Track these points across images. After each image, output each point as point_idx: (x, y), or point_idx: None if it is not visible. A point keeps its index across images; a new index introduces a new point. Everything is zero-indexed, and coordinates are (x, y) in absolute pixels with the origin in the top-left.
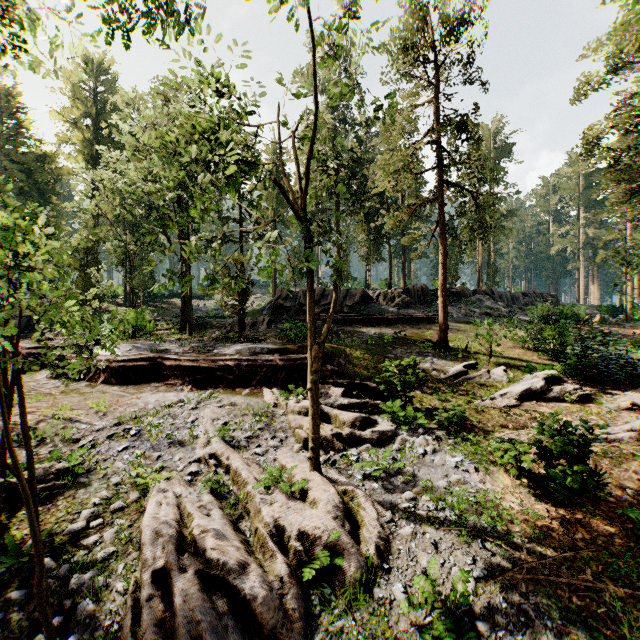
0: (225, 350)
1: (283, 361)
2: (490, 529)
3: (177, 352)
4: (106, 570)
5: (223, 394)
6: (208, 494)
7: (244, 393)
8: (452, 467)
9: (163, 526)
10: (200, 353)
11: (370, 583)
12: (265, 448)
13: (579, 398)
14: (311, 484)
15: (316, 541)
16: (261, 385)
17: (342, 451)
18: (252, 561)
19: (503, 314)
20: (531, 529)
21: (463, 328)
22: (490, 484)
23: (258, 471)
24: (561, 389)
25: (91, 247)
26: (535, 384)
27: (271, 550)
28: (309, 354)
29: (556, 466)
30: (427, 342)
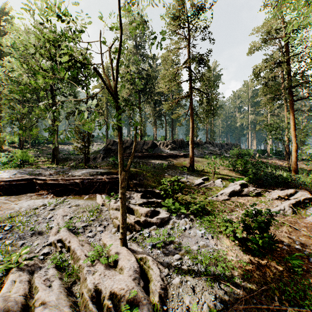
0: (75, 173)
1: (108, 179)
2: (222, 275)
3: (46, 175)
4: None
5: (72, 199)
6: (53, 269)
7: (85, 198)
8: (200, 237)
9: (11, 303)
10: (60, 175)
11: None
12: (94, 232)
13: (256, 194)
14: (120, 255)
15: (121, 298)
16: (95, 193)
17: (140, 231)
18: None
19: (218, 153)
20: (244, 273)
21: (200, 160)
22: (220, 245)
23: (88, 249)
24: (247, 190)
25: None
26: (236, 188)
27: (90, 310)
28: (120, 177)
29: (252, 233)
30: (184, 167)
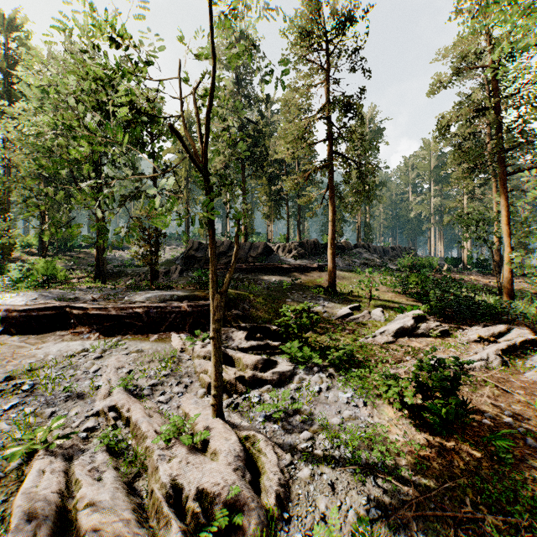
0: (136, 297)
1: (191, 307)
2: (380, 464)
3: (86, 300)
4: None
5: (131, 341)
6: (103, 453)
7: (152, 339)
8: (344, 403)
9: (39, 504)
10: (110, 301)
11: None
12: (169, 395)
13: (440, 333)
14: (213, 432)
15: (215, 499)
16: (170, 330)
17: (245, 393)
18: (143, 533)
19: (377, 264)
20: (416, 461)
21: (347, 276)
22: (377, 417)
23: (159, 422)
24: (426, 326)
25: None
26: (407, 323)
27: (166, 516)
28: (212, 303)
29: (431, 398)
30: (319, 288)
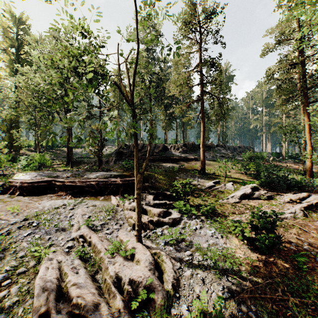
0: (90, 176)
1: (122, 181)
2: (230, 269)
3: (63, 177)
4: (11, 313)
5: (89, 200)
6: (78, 259)
7: (100, 199)
8: (210, 236)
9: (48, 283)
10: (76, 177)
11: (169, 306)
12: (111, 230)
13: (267, 197)
14: (136, 250)
15: (139, 284)
16: (110, 194)
17: (153, 230)
18: (102, 300)
19: (230, 156)
20: (250, 268)
21: (212, 163)
22: (229, 244)
23: (107, 244)
24: (259, 193)
25: (14, 119)
26: (247, 191)
27: (113, 292)
28: (135, 179)
29: (260, 233)
30: (195, 170)
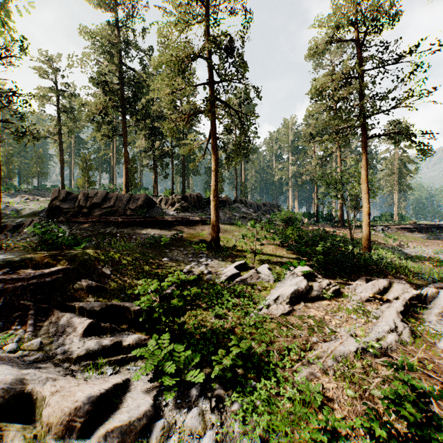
0: None
1: (2, 283)
2: None
3: None
4: None
5: None
6: None
7: None
8: None
9: None
10: None
11: None
12: None
13: (333, 293)
14: None
15: None
16: None
17: None
18: None
19: (254, 217)
20: None
21: (229, 229)
22: None
23: None
24: (319, 286)
25: None
26: (300, 284)
27: None
28: None
29: None
30: (201, 242)
